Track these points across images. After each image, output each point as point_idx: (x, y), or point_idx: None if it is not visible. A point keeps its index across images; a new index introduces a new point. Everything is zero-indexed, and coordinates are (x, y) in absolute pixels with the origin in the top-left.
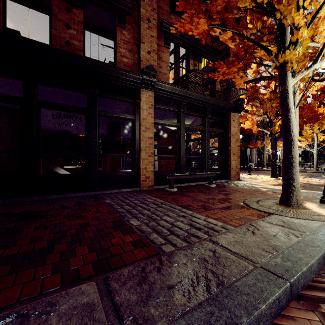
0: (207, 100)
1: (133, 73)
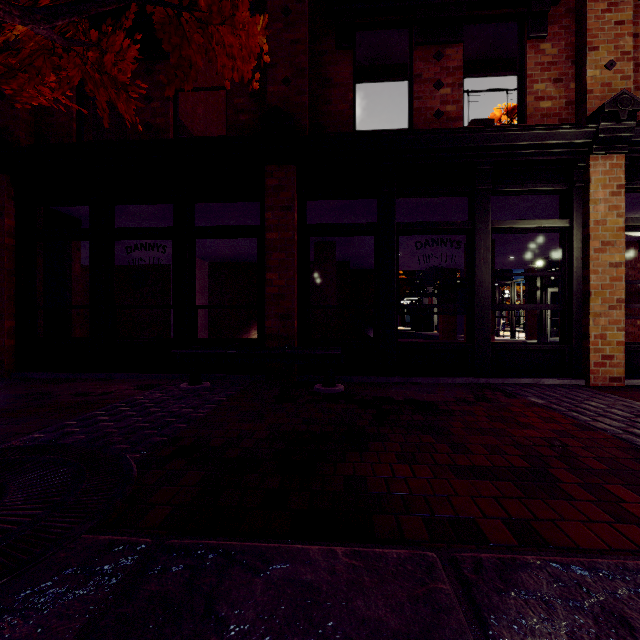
0: None
1: (573, 126)
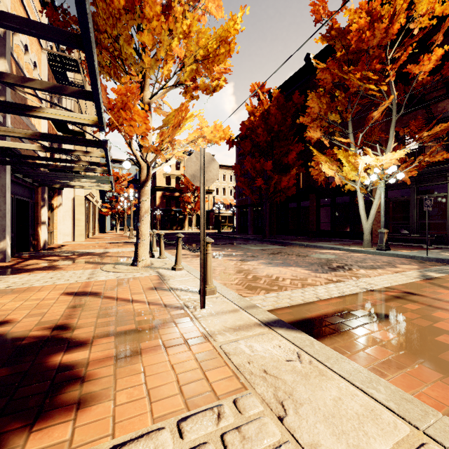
0: (440, 169)
1: None
